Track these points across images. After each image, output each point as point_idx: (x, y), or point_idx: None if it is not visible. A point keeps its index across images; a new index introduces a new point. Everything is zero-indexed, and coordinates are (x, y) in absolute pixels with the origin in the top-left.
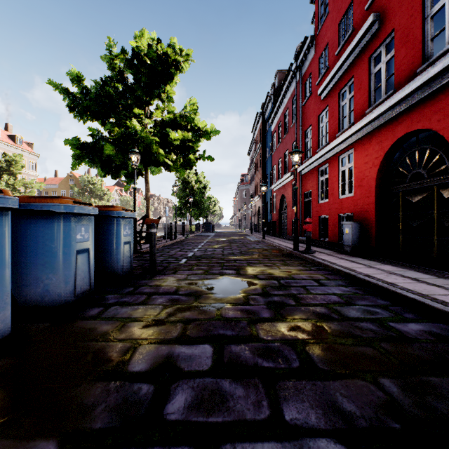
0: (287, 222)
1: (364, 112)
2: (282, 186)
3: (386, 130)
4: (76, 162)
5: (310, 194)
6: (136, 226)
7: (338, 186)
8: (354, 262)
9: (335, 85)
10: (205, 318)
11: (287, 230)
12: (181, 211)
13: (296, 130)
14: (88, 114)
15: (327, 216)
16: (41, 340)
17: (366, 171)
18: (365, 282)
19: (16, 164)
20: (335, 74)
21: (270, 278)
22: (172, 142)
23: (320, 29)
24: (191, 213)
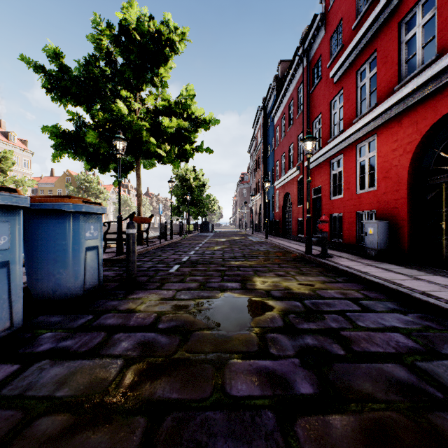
0: (292, 221)
1: (391, 90)
2: (286, 183)
3: (424, 108)
4: (58, 153)
5: (318, 190)
6: (121, 226)
7: (355, 180)
8: (390, 271)
9: (352, 64)
10: (194, 397)
11: (292, 230)
12: (179, 210)
13: (303, 121)
14: (69, 98)
15: (340, 214)
16: None
17: (394, 160)
18: (430, 305)
19: (6, 161)
20: (352, 50)
21: (289, 297)
22: (165, 130)
23: (333, 4)
24: (189, 212)
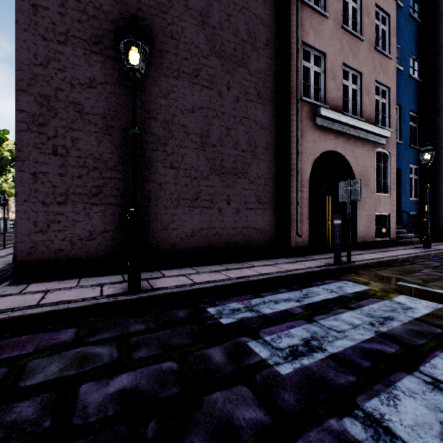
0: None
1: None
2: None
3: None
4: None
5: None
6: None
7: None
8: None
9: None
10: None
11: None
12: None
13: None
14: None
15: None
16: (2, 234)
17: None
18: None
19: None
20: None
21: None
22: None
23: None
24: None
